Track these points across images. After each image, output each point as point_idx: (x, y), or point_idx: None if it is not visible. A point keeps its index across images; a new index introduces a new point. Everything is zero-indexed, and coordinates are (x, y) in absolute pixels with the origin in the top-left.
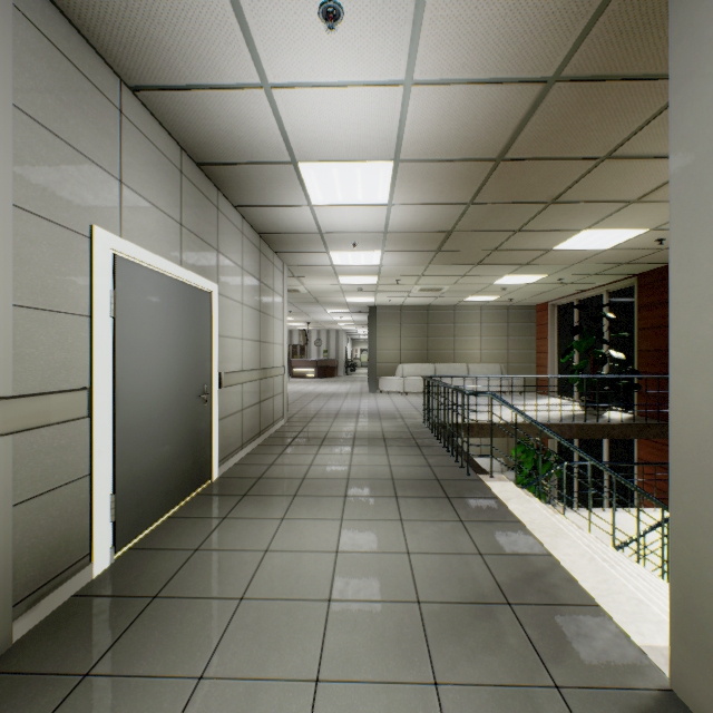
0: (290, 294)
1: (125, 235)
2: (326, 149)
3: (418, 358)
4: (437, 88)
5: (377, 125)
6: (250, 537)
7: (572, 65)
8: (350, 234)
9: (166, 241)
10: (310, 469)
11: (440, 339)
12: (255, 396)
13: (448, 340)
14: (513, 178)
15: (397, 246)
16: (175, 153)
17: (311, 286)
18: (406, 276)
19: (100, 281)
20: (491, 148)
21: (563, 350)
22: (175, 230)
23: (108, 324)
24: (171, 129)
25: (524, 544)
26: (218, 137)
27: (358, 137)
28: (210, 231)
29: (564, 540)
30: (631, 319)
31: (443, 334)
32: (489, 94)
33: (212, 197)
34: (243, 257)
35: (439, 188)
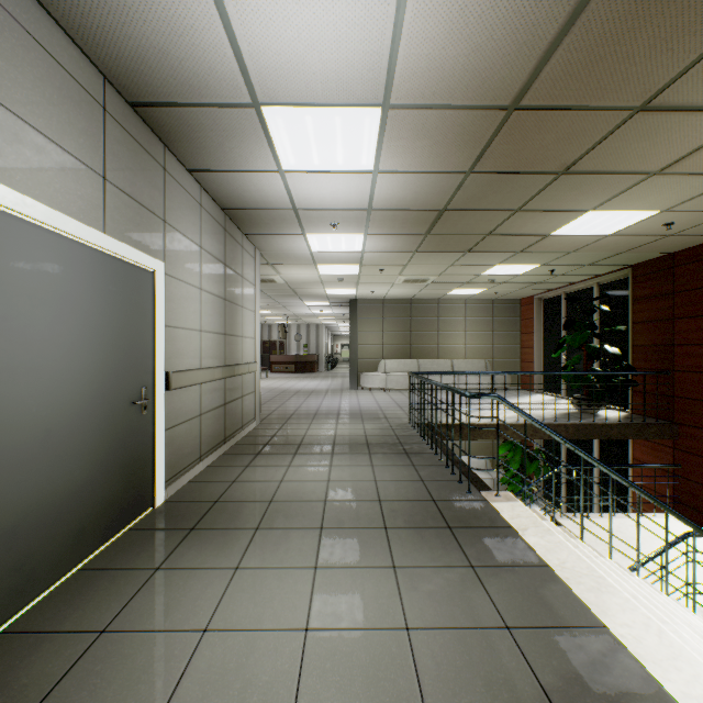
0: (265, 285)
1: None
2: (297, 85)
3: (401, 353)
4: None
5: (362, 44)
6: (185, 604)
7: None
8: (329, 212)
9: (77, 195)
10: (280, 487)
11: (424, 333)
12: (219, 397)
13: (432, 334)
14: (524, 137)
15: (381, 228)
16: (93, 80)
17: (288, 276)
18: (390, 265)
19: None
20: (506, 89)
21: (549, 345)
22: (93, 183)
23: None
24: (82, 43)
25: (562, 606)
26: (151, 59)
27: (337, 65)
28: (152, 194)
29: (613, 598)
30: (624, 312)
31: (427, 329)
32: None
33: (155, 153)
34: (202, 234)
35: (435, 150)
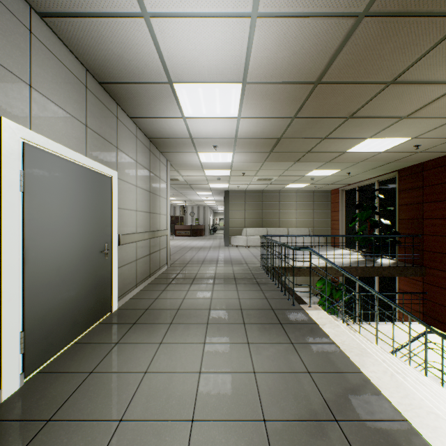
0: (172, 182)
1: (34, 128)
2: (194, 72)
3: (256, 224)
4: (276, 20)
5: (230, 52)
6: (134, 360)
7: (378, 1)
8: (211, 139)
9: (73, 136)
10: (183, 302)
11: (270, 211)
12: (146, 250)
13: (275, 212)
14: (325, 98)
15: (243, 149)
16: (81, 72)
17: (186, 177)
18: (249, 170)
19: (9, 162)
20: (312, 73)
21: (348, 219)
22: (81, 129)
23: (17, 197)
24: (76, 53)
25: (340, 362)
26: (113, 60)
27: (216, 62)
28: (110, 133)
29: (368, 359)
30: (393, 198)
31: (272, 209)
32: (314, 26)
33: (112, 109)
34: (137, 154)
35: (273, 105)
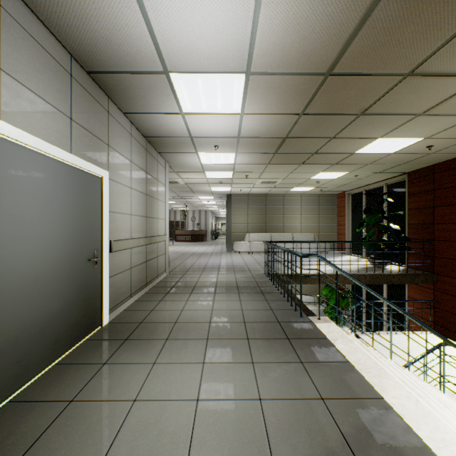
0: (172, 185)
1: (5, 118)
2: (192, 60)
3: (259, 229)
4: None
5: (232, 36)
6: (122, 385)
7: None
8: (212, 138)
9: (54, 130)
10: (181, 314)
11: (274, 216)
12: (142, 257)
13: (279, 217)
14: (336, 92)
15: (246, 149)
16: (64, 58)
17: (186, 179)
18: (252, 172)
19: None
20: (323, 63)
21: (355, 223)
22: (64, 122)
23: None
24: (57, 35)
25: (356, 386)
26: (100, 45)
27: (217, 48)
28: (100, 128)
29: (388, 381)
30: (402, 202)
31: (276, 213)
32: (328, 4)
33: (102, 102)
34: (132, 153)
35: (279, 100)
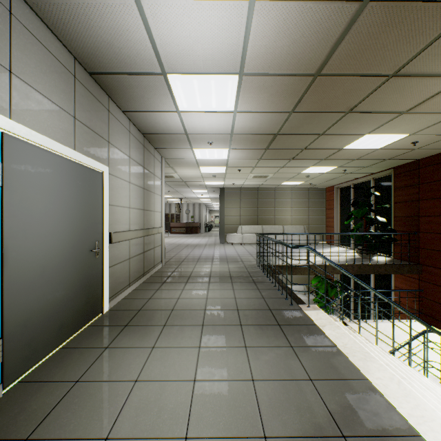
0: (168, 179)
1: (15, 118)
2: (188, 62)
3: (251, 221)
4: (275, 4)
5: (227, 40)
6: (124, 367)
7: None
8: (207, 135)
9: (60, 128)
10: (177, 302)
11: (266, 209)
12: (140, 248)
13: (271, 210)
14: (324, 91)
15: (239, 145)
16: (68, 60)
17: (181, 174)
18: (244, 167)
19: None
20: (312, 64)
21: (343, 216)
22: (68, 121)
23: None
24: (63, 39)
25: (343, 368)
26: (102, 48)
27: (212, 51)
28: (101, 126)
29: (373, 364)
30: (389, 196)
31: (268, 206)
32: (316, 11)
33: (103, 101)
34: (130, 149)
35: (271, 99)
